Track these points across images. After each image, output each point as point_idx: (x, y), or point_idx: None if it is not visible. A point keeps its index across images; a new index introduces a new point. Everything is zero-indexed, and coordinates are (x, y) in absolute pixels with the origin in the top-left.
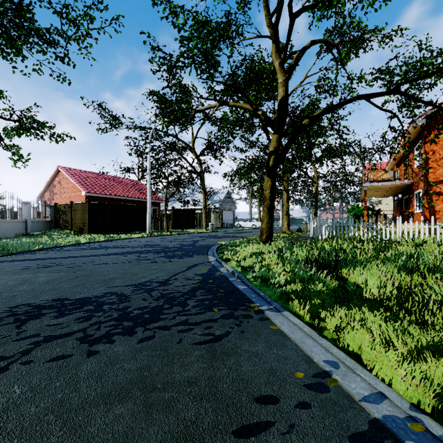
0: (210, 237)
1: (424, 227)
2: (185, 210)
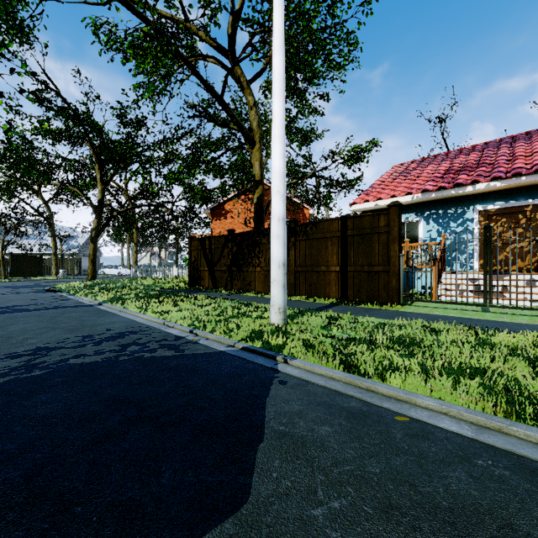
0: (55, 282)
1: (184, 271)
2: (29, 257)
